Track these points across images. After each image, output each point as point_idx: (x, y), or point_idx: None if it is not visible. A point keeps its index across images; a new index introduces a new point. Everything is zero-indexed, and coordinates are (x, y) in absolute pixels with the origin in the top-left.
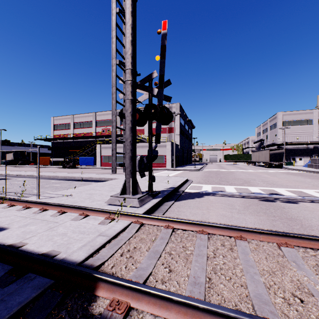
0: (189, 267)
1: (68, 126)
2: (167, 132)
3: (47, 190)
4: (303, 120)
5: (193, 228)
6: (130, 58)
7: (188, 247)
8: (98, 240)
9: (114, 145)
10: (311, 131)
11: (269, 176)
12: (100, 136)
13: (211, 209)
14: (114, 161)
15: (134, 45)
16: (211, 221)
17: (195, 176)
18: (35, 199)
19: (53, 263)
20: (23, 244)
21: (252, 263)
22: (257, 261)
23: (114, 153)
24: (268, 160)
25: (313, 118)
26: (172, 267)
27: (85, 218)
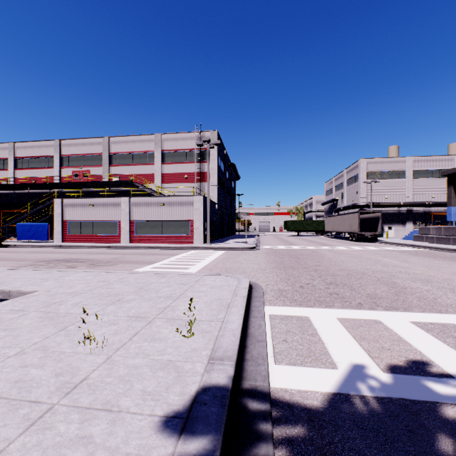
0: None
1: (2, 164)
2: (196, 181)
3: None
4: (394, 171)
5: None
6: None
7: None
8: None
9: None
10: (403, 187)
11: (395, 261)
12: (68, 184)
13: None
14: None
15: None
16: None
17: (256, 265)
18: None
19: None
20: None
21: None
22: None
23: None
24: (358, 230)
25: (406, 170)
26: None
27: None
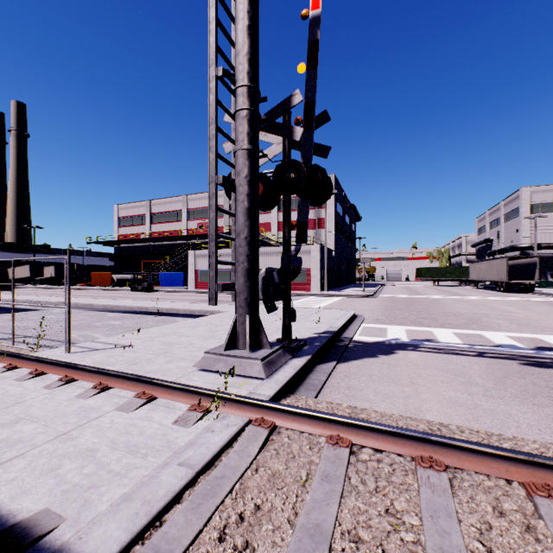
0: None
1: (141, 219)
2: (312, 228)
3: (95, 333)
4: None
5: (403, 448)
6: (245, 62)
7: (401, 516)
8: (165, 481)
9: (213, 246)
10: None
11: (514, 308)
12: (195, 236)
13: (421, 384)
14: (212, 280)
15: (254, 36)
16: (430, 418)
17: (366, 307)
18: (62, 352)
19: None
20: None
21: None
22: None
23: (213, 262)
24: (505, 278)
25: None
26: None
27: (148, 404)
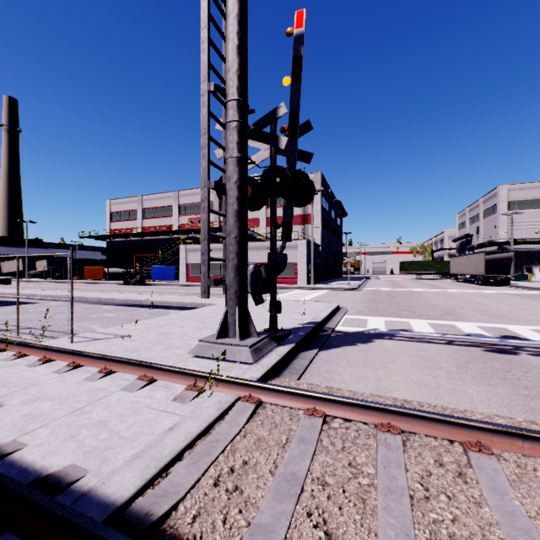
0: (373, 527)
1: (133, 214)
2: (300, 224)
3: (92, 324)
4: None
5: (367, 417)
6: (235, 78)
7: (361, 467)
8: (169, 444)
9: (206, 245)
10: None
11: (489, 300)
12: (186, 231)
13: (392, 368)
14: (205, 275)
15: (243, 55)
16: (397, 396)
17: (350, 300)
18: (65, 342)
19: (56, 516)
20: (17, 447)
21: (526, 522)
22: (536, 516)
23: (206, 259)
24: (483, 272)
25: None
26: (332, 527)
27: (150, 385)
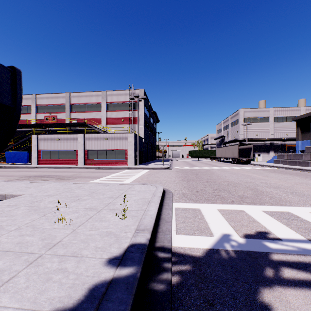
0: None
1: None
2: (129, 123)
3: None
4: (261, 117)
5: None
6: None
7: None
8: None
9: None
10: (268, 128)
11: (260, 176)
12: (41, 124)
13: None
14: None
15: None
16: None
17: (169, 179)
18: None
19: None
20: None
21: None
22: None
23: None
24: (237, 156)
25: (270, 116)
26: None
27: None
